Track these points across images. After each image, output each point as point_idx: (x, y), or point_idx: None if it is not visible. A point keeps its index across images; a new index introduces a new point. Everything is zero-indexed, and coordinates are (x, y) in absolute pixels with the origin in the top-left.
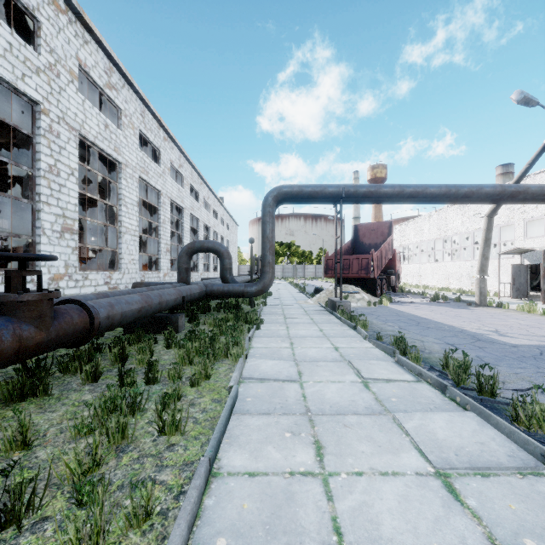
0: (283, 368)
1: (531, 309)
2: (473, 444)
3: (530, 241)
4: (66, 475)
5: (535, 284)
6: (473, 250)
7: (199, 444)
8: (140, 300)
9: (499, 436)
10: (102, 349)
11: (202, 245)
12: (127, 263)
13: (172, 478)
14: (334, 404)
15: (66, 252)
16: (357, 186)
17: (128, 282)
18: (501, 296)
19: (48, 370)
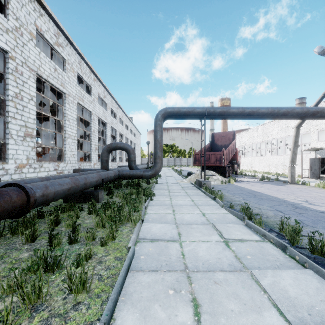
0: (168, 230)
1: None
2: (320, 302)
3: (321, 143)
4: None
5: (322, 170)
6: (284, 149)
7: (100, 303)
8: (69, 182)
9: None
10: (45, 215)
11: (116, 145)
12: (69, 157)
13: None
14: (205, 262)
15: (28, 150)
16: (215, 108)
17: (70, 169)
18: (303, 177)
19: (0, 232)
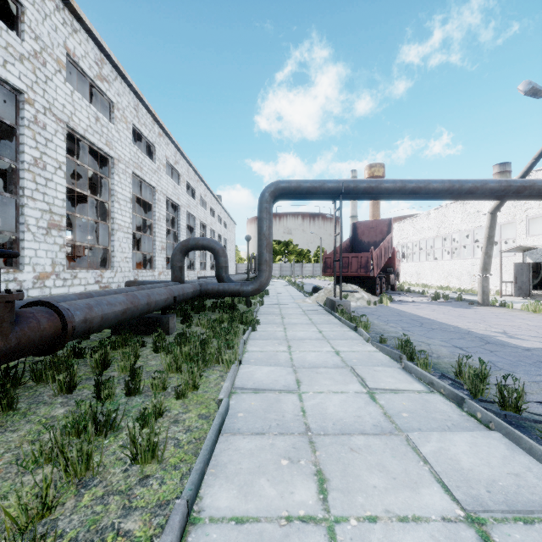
0: (280, 375)
1: (537, 309)
2: (506, 475)
3: (533, 239)
4: (6, 525)
5: (535, 283)
6: (473, 248)
7: (179, 476)
8: (124, 300)
9: (535, 465)
10: (85, 353)
11: (196, 243)
12: (119, 261)
13: (140, 526)
14: (337, 421)
15: (53, 249)
16: (357, 182)
17: (120, 281)
18: (503, 295)
19: (18, 378)
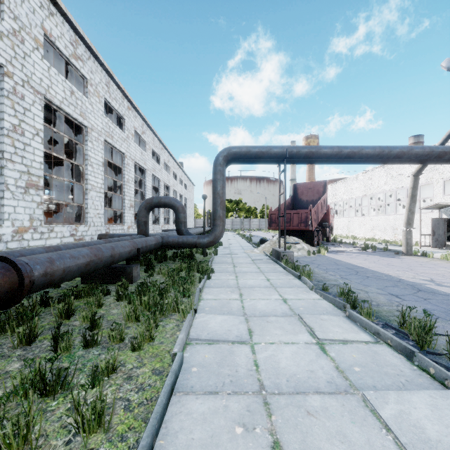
0: (233, 325)
1: None
2: None
3: (448, 198)
4: None
5: (448, 235)
6: (395, 206)
7: None
8: (88, 253)
9: None
10: (54, 302)
11: (159, 201)
12: (92, 217)
13: None
14: (291, 377)
15: (31, 206)
16: (299, 147)
17: (93, 234)
18: (422, 246)
19: None
